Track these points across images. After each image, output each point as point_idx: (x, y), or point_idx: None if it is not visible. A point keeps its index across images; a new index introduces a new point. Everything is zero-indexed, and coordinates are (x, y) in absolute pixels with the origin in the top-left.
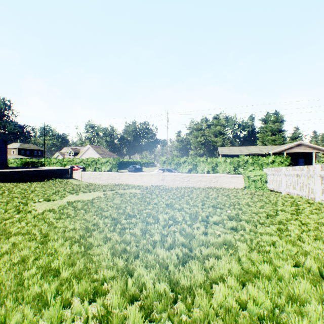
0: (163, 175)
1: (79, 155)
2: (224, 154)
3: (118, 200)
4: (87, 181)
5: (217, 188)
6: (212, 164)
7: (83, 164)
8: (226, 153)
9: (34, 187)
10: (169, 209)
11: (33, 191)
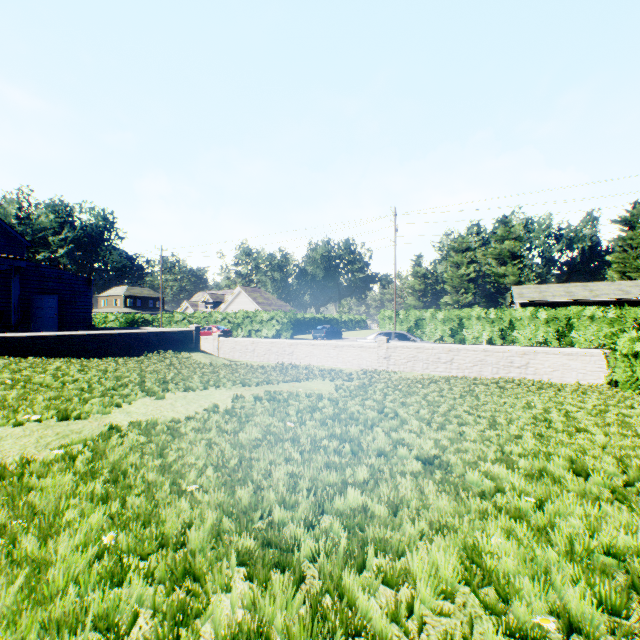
0: (389, 347)
1: (222, 306)
2: (527, 301)
3: (257, 428)
4: (228, 358)
5: (528, 381)
6: (500, 323)
7: (228, 323)
8: (532, 298)
9: (95, 369)
10: (442, 495)
11: (65, 382)
